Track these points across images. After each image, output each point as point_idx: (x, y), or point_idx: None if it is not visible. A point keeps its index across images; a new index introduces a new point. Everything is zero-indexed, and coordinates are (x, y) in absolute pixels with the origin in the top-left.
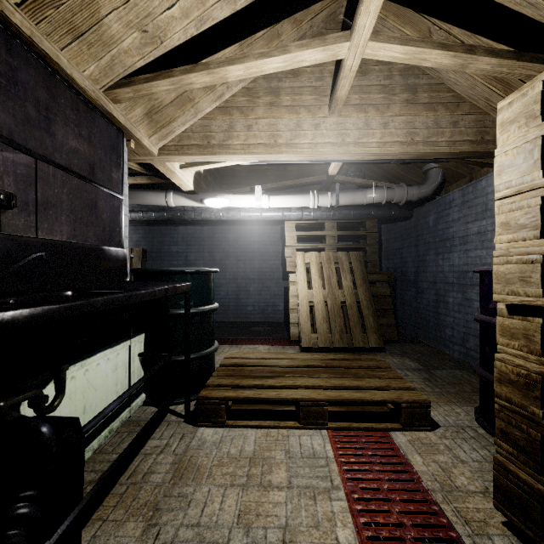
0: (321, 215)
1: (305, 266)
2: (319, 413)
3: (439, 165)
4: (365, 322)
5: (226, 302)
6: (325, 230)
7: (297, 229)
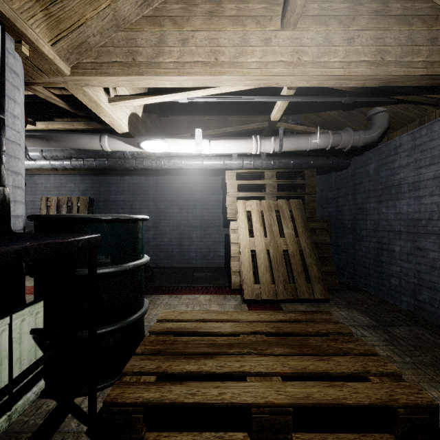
0: (262, 164)
1: (246, 214)
2: (279, 424)
3: (386, 108)
4: (309, 271)
5: (170, 248)
6: (265, 179)
7: (237, 180)
